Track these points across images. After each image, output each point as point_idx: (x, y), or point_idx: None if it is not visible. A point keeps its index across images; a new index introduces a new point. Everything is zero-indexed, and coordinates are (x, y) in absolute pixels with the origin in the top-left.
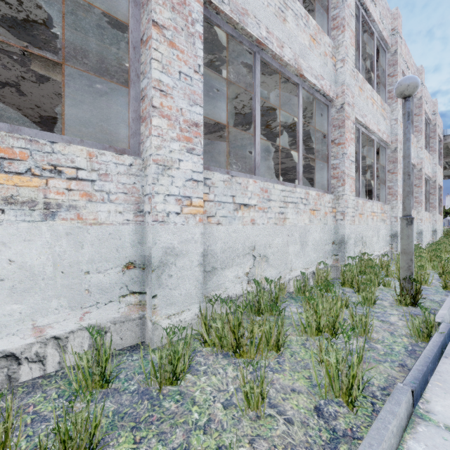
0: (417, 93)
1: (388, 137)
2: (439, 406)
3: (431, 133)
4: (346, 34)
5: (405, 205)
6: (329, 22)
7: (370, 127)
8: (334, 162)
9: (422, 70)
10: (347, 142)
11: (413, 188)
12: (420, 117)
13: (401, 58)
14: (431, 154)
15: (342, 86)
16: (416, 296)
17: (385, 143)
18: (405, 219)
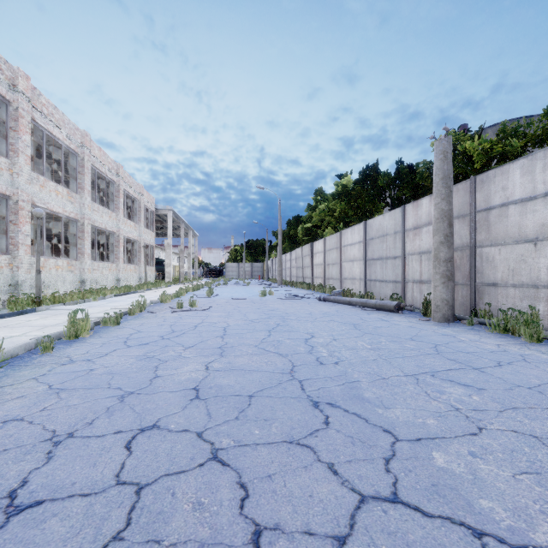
0: (117, 182)
1: (77, 215)
2: (2, 320)
3: (139, 207)
4: (21, 159)
5: (37, 265)
6: (8, 146)
7: (55, 210)
8: (12, 235)
9: (120, 167)
10: (22, 224)
11: (114, 248)
12: (119, 199)
13: (89, 163)
14: (139, 223)
15: (18, 190)
16: (41, 304)
17: (76, 219)
18: (37, 272)
